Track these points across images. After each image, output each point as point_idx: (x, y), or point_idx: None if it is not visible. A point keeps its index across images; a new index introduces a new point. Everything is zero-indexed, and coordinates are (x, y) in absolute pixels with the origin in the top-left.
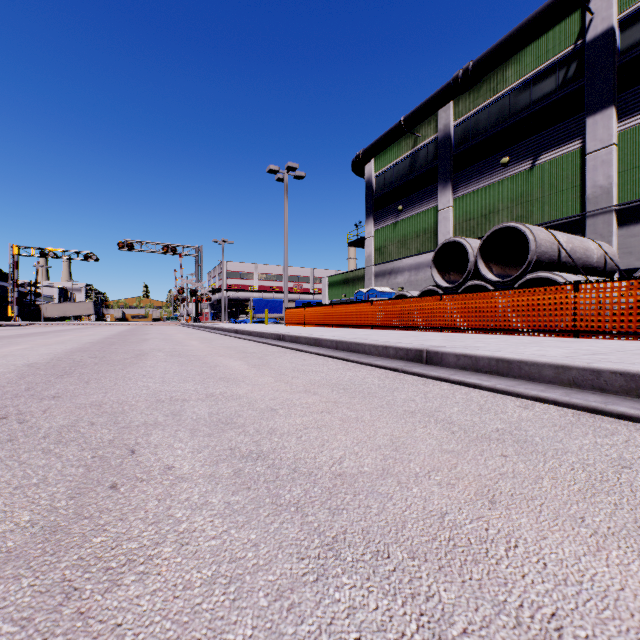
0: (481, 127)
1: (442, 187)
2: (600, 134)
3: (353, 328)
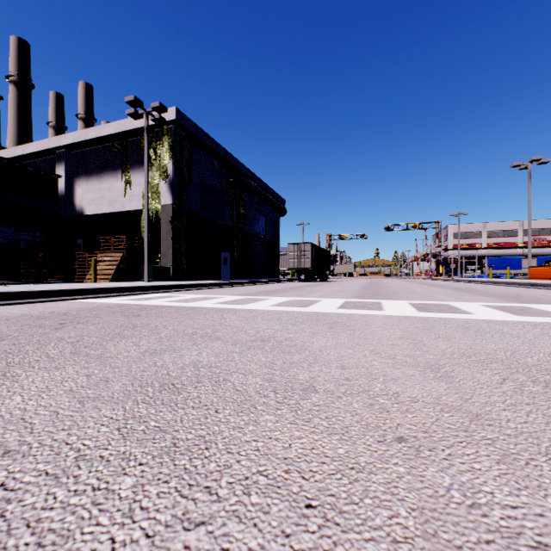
0: None
1: None
2: None
3: None
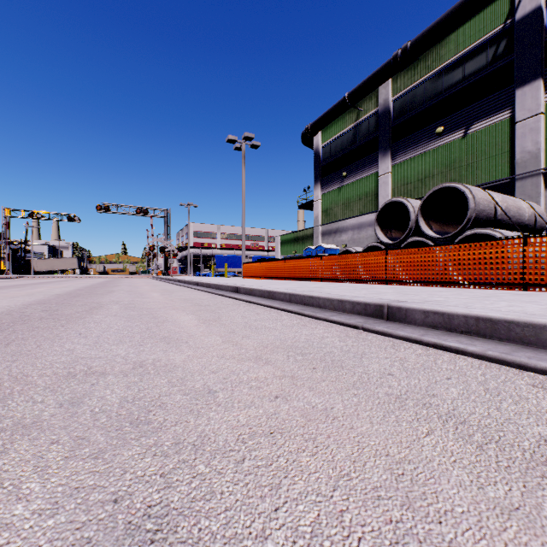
0: (417, 101)
1: (382, 155)
2: (528, 104)
3: (303, 281)
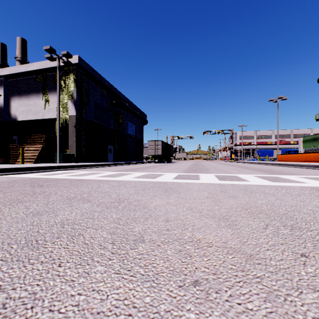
0: None
1: None
2: None
3: (311, 162)
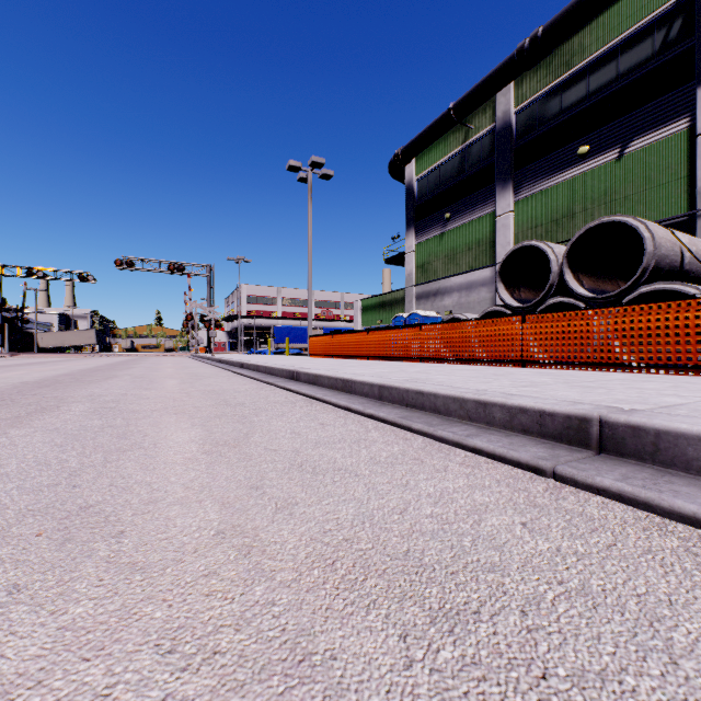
0: (551, 111)
1: (501, 188)
2: None
3: (394, 361)
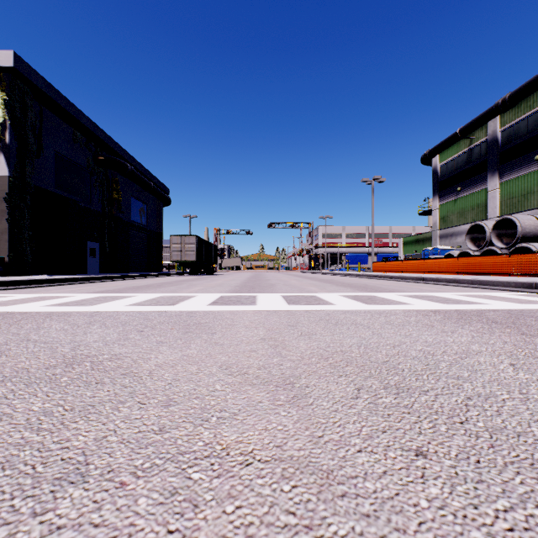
0: (521, 132)
1: (490, 175)
2: None
3: (414, 273)
